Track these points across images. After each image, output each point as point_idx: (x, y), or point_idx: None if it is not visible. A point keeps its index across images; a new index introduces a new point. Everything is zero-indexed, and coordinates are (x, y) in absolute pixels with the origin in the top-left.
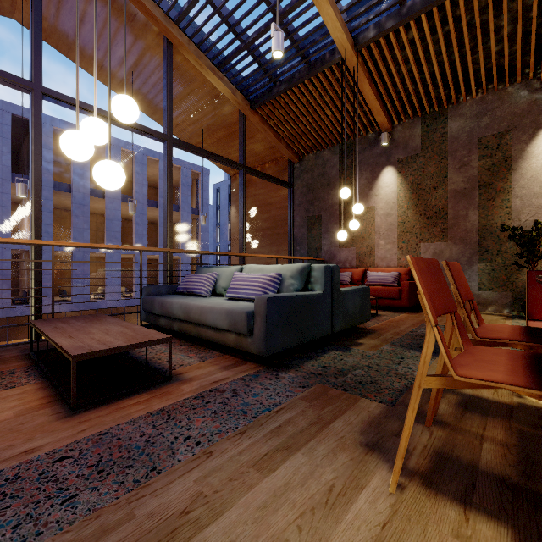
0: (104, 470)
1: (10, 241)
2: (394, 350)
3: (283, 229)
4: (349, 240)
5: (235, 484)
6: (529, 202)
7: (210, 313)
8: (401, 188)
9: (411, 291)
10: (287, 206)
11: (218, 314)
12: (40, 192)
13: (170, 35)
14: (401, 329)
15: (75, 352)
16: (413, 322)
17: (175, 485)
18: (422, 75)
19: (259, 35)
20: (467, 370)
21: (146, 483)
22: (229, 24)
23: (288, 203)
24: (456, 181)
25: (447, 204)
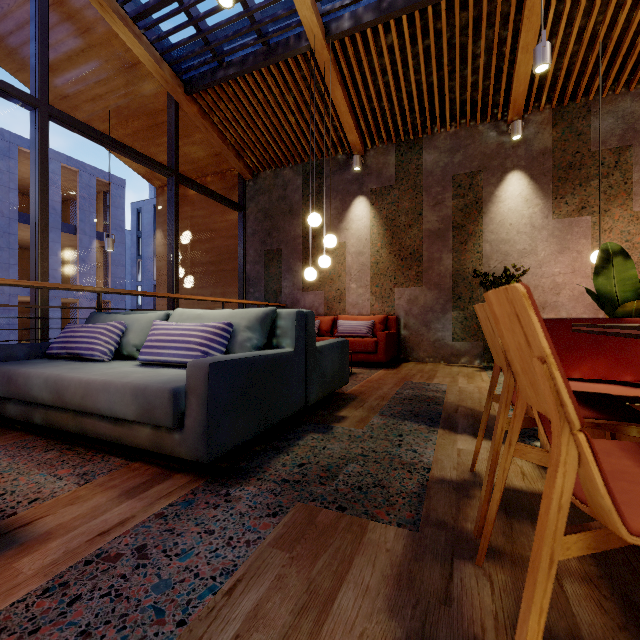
0: None
1: None
2: (386, 423)
3: (231, 265)
4: (315, 282)
5: None
6: (498, 248)
7: (103, 393)
8: (375, 223)
9: (387, 343)
10: (237, 235)
11: (119, 394)
12: None
13: None
14: (385, 390)
15: None
16: (394, 380)
17: None
18: (398, 94)
19: None
20: (634, 514)
21: None
22: None
23: (238, 231)
24: (431, 220)
25: (422, 245)
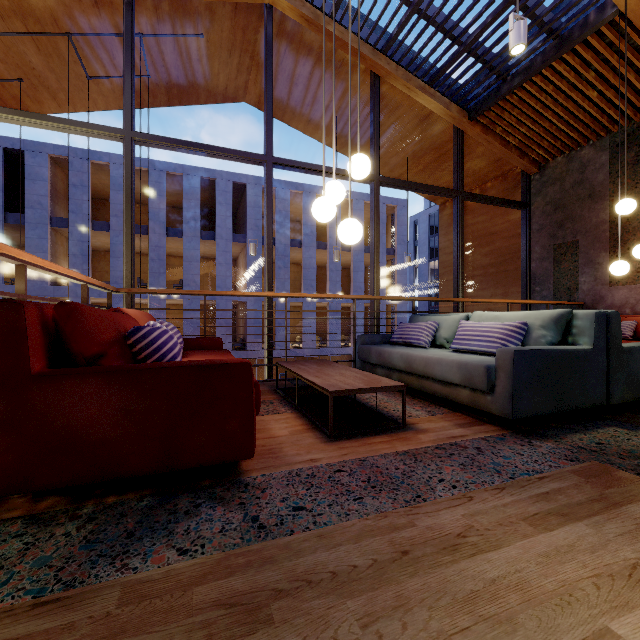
0: (376, 486)
1: (259, 295)
2: None
3: (513, 265)
4: (630, 274)
5: (506, 529)
6: None
7: (437, 365)
8: None
9: None
10: (519, 233)
11: (448, 367)
12: (271, 250)
13: (377, 68)
14: None
15: (331, 389)
16: None
17: (444, 513)
18: None
19: (484, 29)
20: None
21: (415, 504)
22: (444, 30)
23: (521, 230)
24: None
25: None
